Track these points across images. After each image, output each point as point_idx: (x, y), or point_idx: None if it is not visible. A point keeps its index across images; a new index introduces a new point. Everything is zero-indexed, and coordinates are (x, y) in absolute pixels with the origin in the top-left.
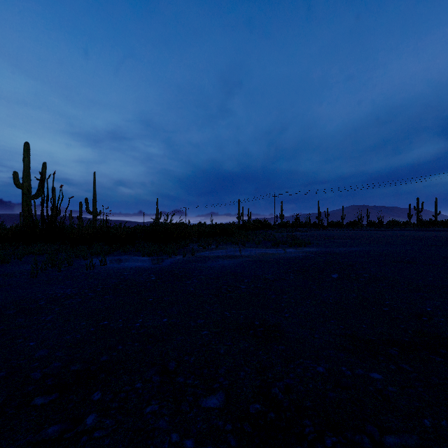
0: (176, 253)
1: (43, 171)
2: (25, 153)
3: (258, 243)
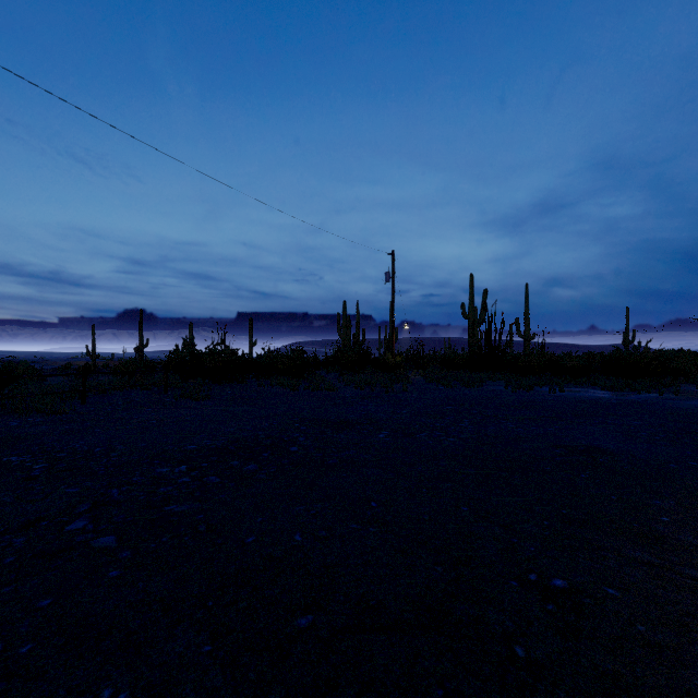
0: (649, 390)
1: (484, 298)
2: (470, 284)
3: None
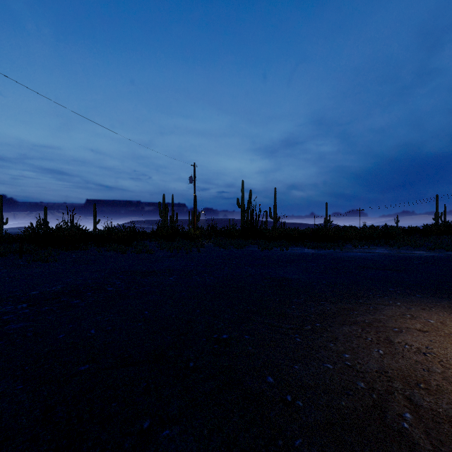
0: (329, 248)
1: (250, 195)
2: (242, 187)
3: (415, 247)
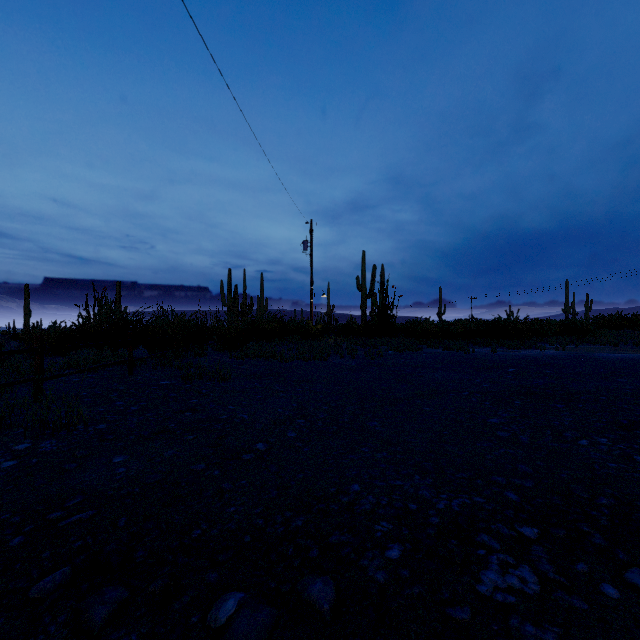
0: (544, 348)
1: (373, 273)
2: (363, 260)
3: (639, 345)
